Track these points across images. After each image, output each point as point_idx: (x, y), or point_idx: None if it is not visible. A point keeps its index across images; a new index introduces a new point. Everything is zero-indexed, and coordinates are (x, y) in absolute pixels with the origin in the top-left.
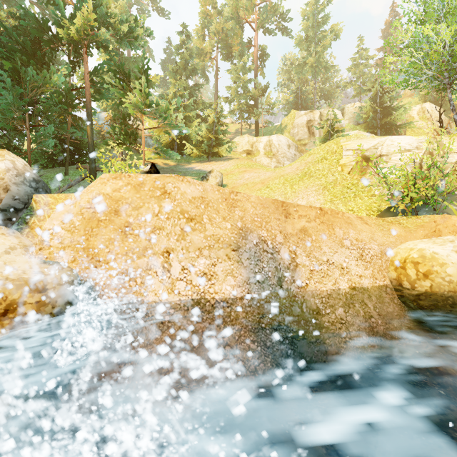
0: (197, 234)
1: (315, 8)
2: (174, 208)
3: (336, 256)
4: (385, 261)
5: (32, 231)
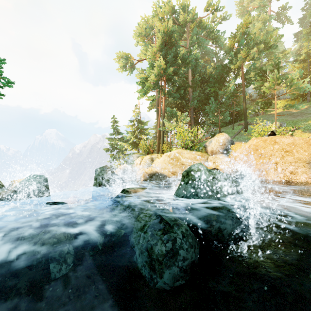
0: (289, 157)
1: None
2: (279, 148)
3: None
4: None
5: (230, 156)
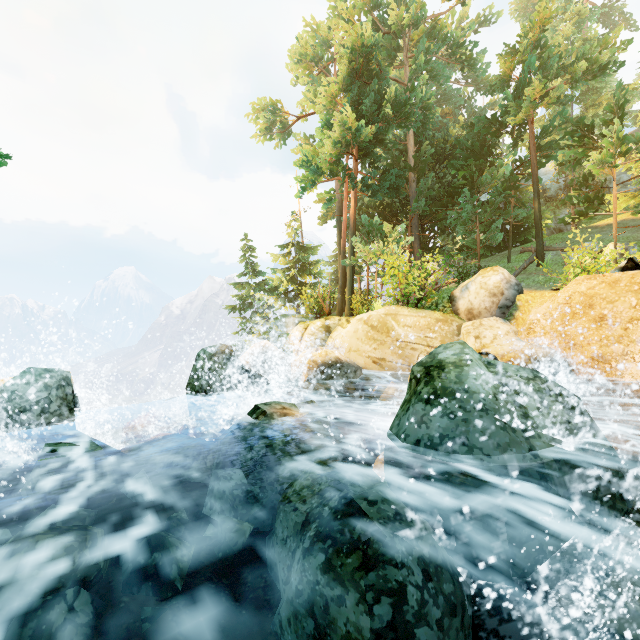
0: None
1: None
2: None
3: None
4: None
5: (517, 321)
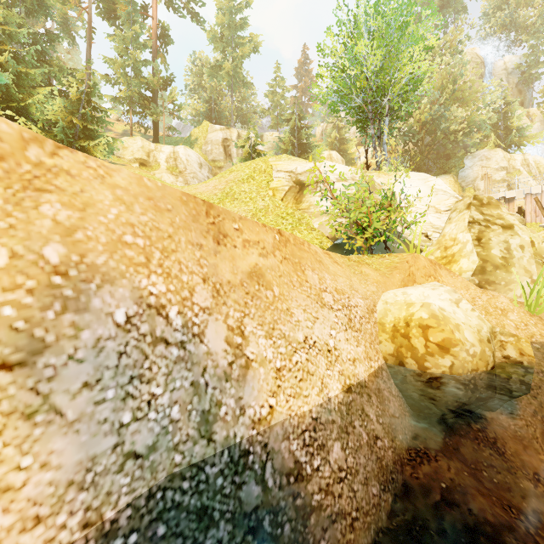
0: None
1: (232, 5)
2: None
3: (318, 328)
4: (373, 325)
5: None
